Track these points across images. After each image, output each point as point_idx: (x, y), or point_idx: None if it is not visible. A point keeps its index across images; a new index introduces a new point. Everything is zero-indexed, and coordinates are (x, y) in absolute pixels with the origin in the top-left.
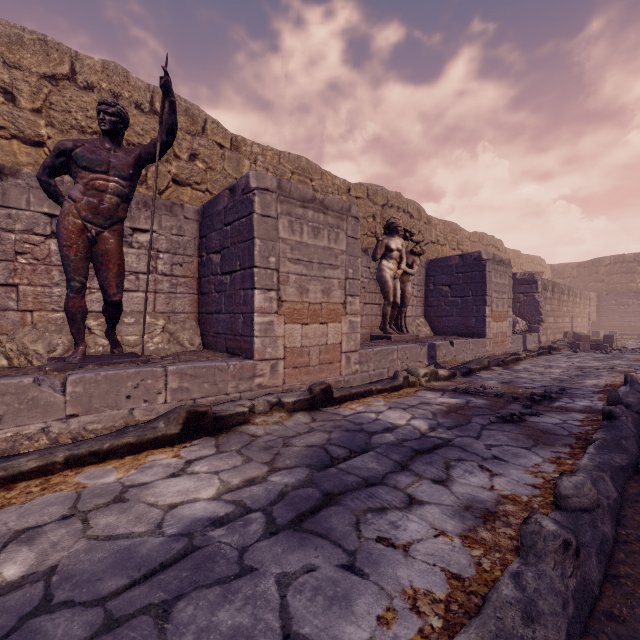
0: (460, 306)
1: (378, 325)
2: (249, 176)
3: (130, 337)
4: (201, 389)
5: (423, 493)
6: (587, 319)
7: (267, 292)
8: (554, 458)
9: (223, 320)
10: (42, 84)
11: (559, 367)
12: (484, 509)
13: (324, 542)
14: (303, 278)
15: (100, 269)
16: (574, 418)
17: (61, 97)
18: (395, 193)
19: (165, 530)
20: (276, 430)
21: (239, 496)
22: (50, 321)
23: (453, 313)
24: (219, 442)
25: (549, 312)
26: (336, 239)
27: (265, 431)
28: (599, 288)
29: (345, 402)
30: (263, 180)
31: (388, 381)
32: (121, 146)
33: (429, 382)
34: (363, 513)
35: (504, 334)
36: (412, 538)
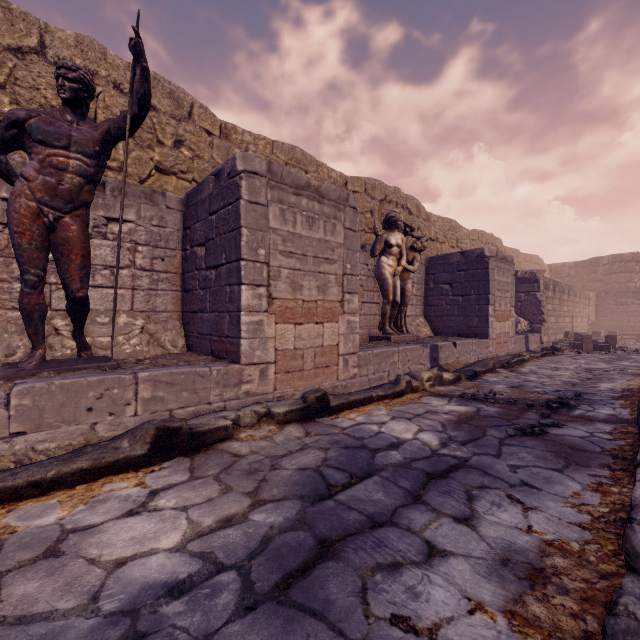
0: (462, 305)
1: (376, 325)
2: (235, 158)
3: (103, 338)
4: (179, 398)
5: (445, 538)
6: (586, 319)
7: (256, 288)
8: (595, 484)
9: (208, 319)
10: (6, 57)
11: (567, 369)
12: (527, 564)
13: (319, 626)
14: (296, 273)
15: (60, 260)
16: (601, 430)
17: (28, 72)
18: (393, 188)
19: (102, 605)
20: (263, 447)
21: (210, 545)
22: (10, 321)
23: (454, 312)
24: (194, 464)
25: (550, 312)
26: (333, 231)
27: (250, 449)
28: (597, 288)
29: (343, 411)
30: (251, 162)
31: (389, 386)
32: (86, 119)
33: (433, 387)
34: (370, 572)
35: (507, 334)
36: (439, 615)
